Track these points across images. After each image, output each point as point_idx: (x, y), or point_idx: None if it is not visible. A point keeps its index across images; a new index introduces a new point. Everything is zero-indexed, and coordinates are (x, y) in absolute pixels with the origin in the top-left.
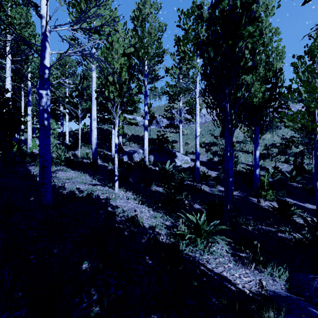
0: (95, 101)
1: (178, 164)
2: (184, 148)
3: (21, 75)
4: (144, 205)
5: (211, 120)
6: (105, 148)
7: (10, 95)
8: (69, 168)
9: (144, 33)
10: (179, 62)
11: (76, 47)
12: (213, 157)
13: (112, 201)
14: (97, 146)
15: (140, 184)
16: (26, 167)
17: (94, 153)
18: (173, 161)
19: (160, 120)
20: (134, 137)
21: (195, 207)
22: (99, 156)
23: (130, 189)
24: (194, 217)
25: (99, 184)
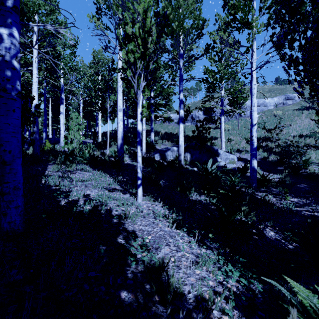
0: (121, 88)
1: (221, 164)
2: (227, 145)
3: (53, 72)
4: (182, 231)
5: (259, 112)
6: (136, 147)
7: (36, 89)
8: (92, 167)
9: (179, 4)
10: (225, 28)
11: (98, 24)
12: (268, 156)
13: (128, 222)
14: (129, 145)
15: (174, 189)
16: (46, 166)
17: (120, 150)
18: (214, 160)
19: (195, 116)
20: (168, 135)
21: (268, 237)
22: (128, 155)
23: (161, 198)
24: (315, 297)
25: (118, 189)
